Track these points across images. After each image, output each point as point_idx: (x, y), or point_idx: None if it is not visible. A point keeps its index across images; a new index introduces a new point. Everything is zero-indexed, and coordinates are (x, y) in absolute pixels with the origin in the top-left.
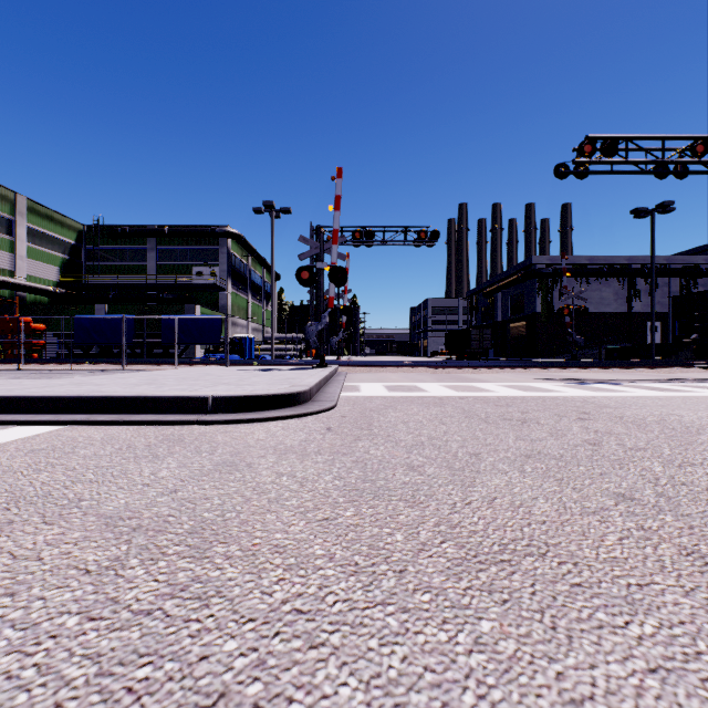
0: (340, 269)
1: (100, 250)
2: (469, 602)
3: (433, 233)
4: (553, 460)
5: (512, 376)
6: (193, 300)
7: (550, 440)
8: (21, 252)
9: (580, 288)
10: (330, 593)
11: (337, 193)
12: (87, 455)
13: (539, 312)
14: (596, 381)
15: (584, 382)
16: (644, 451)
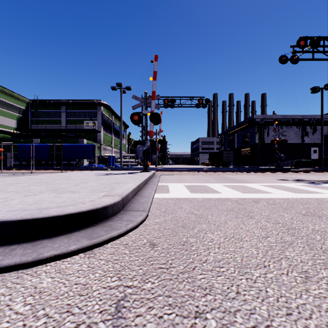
0: (156, 114)
1: (38, 112)
2: None
3: (206, 100)
4: None
5: (260, 177)
6: (84, 137)
7: None
8: None
9: (277, 131)
10: None
11: (155, 69)
12: None
13: (257, 143)
14: (319, 181)
15: (314, 182)
16: None
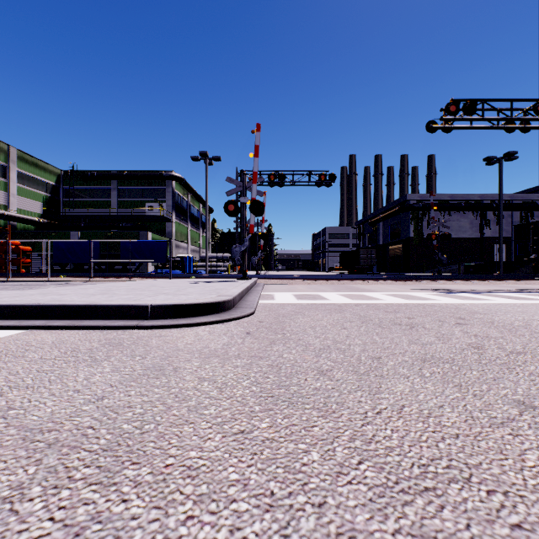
0: (258, 203)
1: (74, 190)
2: None
3: (330, 176)
4: (447, 364)
5: (394, 287)
6: (145, 228)
7: (439, 344)
8: (13, 191)
9: (443, 218)
10: None
11: (256, 143)
12: (34, 358)
13: (412, 237)
14: (461, 290)
15: (452, 291)
16: (524, 355)
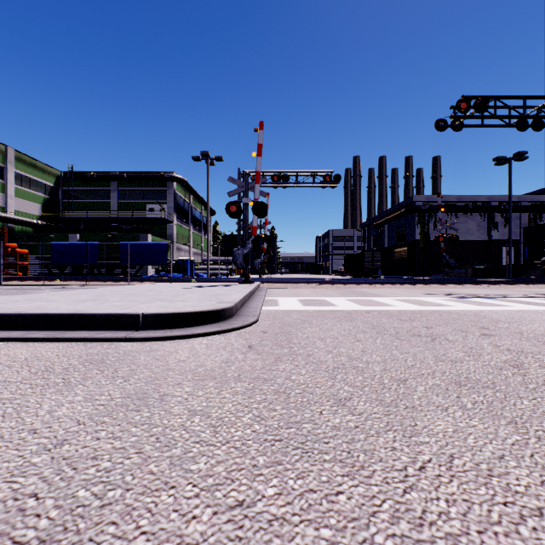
0: (261, 204)
1: (73, 191)
2: None
3: (335, 177)
4: (488, 390)
5: (403, 291)
6: (146, 230)
7: (470, 361)
8: (11, 193)
9: (450, 221)
10: None
11: (259, 142)
12: None
13: (418, 240)
14: (474, 295)
15: (465, 296)
16: None
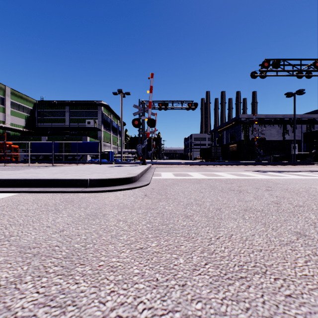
0: (152, 120)
1: (44, 112)
2: (225, 310)
3: (194, 104)
4: (258, 212)
5: (231, 169)
6: (86, 134)
7: (255, 201)
8: (8, 113)
9: (261, 129)
10: (140, 302)
11: (151, 84)
12: (23, 209)
13: (242, 140)
14: (271, 171)
15: (265, 171)
16: (303, 207)
